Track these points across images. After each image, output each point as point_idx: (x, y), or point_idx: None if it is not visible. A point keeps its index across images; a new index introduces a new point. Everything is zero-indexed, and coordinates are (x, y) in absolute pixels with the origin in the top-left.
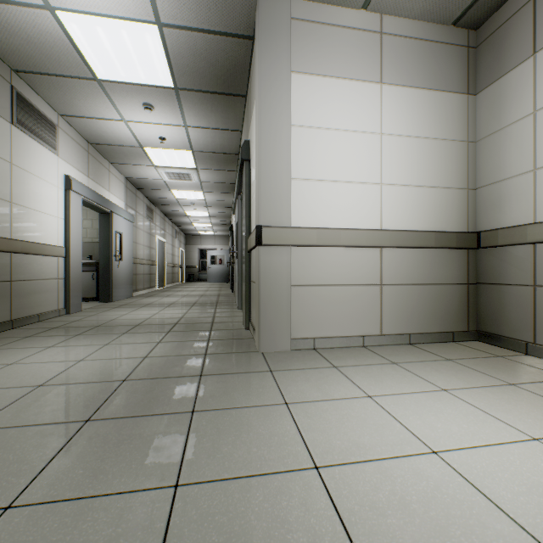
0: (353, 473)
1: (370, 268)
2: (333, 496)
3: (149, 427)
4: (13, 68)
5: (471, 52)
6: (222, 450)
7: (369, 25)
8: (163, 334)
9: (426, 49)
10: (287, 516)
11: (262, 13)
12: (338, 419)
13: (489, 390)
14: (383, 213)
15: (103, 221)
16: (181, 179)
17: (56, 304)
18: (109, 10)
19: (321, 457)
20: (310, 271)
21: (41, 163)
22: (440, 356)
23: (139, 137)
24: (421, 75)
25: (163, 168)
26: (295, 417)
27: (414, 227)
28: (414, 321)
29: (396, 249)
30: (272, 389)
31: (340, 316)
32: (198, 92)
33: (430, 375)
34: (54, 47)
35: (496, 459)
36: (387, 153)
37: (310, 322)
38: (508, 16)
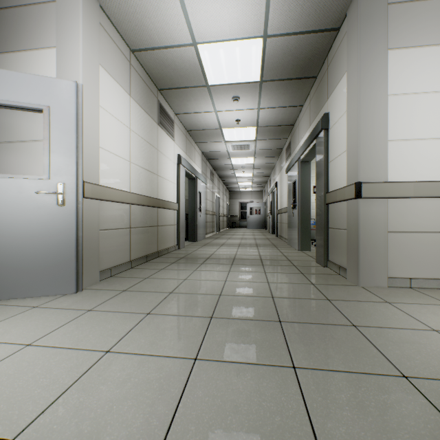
0: None
1: None
2: None
3: (331, 332)
4: (159, 88)
5: None
6: (415, 357)
7: None
8: (261, 267)
9: None
10: None
11: (361, 6)
12: None
13: None
14: None
15: (190, 184)
16: (242, 149)
17: (173, 242)
18: (232, 36)
19: None
20: (405, 220)
21: (168, 148)
22: None
23: (221, 122)
24: None
25: (230, 142)
26: None
27: None
28: None
29: None
30: (407, 317)
31: (436, 260)
32: (277, 81)
33: None
34: (188, 70)
35: None
36: None
37: (406, 264)
38: None
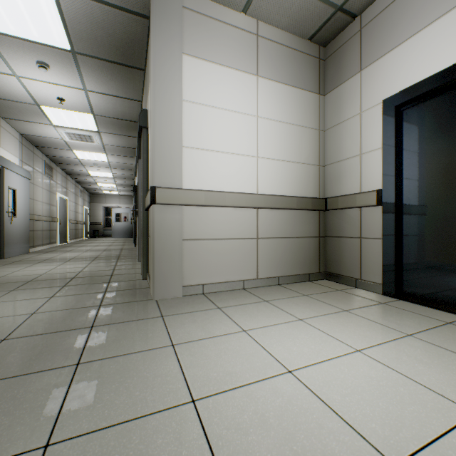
0: (224, 401)
1: (249, 225)
2: (205, 425)
3: (25, 386)
4: None
5: (321, 63)
6: (104, 398)
7: (248, 26)
8: (57, 289)
9: (290, 55)
10: (160, 453)
11: None
12: (216, 354)
13: (331, 316)
14: (259, 180)
15: None
16: (83, 140)
17: None
18: None
19: (198, 391)
20: (199, 227)
21: None
22: (300, 293)
23: (34, 95)
24: (287, 74)
25: (63, 128)
26: (179, 357)
27: (282, 193)
28: (282, 267)
29: (269, 209)
30: (161, 333)
31: (225, 265)
32: (97, 59)
33: (291, 308)
34: None
35: (332, 370)
36: (262, 132)
37: (200, 271)
38: (345, 41)
